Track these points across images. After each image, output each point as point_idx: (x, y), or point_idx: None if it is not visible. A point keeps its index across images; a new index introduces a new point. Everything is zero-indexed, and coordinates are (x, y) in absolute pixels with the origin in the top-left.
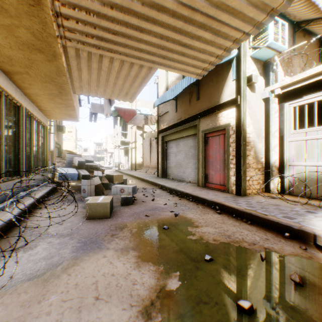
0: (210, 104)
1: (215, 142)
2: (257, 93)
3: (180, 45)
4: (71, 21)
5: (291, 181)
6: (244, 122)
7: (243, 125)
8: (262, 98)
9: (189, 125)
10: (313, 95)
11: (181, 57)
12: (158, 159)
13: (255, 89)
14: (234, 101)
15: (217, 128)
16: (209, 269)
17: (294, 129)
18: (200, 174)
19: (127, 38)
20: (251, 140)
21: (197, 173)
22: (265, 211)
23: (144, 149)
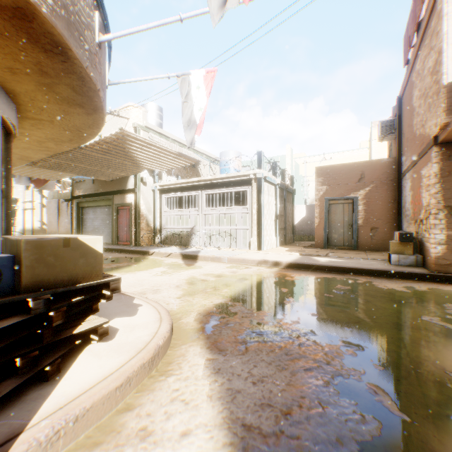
0: (121, 187)
1: (124, 213)
2: (148, 186)
3: (96, 173)
4: (40, 163)
5: (164, 237)
6: (139, 203)
7: (138, 205)
8: (151, 189)
9: (106, 198)
10: (171, 194)
11: (97, 175)
12: (73, 224)
13: (147, 184)
14: (134, 190)
15: (125, 204)
16: (106, 260)
17: (171, 208)
18: (114, 235)
19: (67, 169)
20: (144, 214)
21: (112, 235)
22: (141, 249)
23: (49, 212)
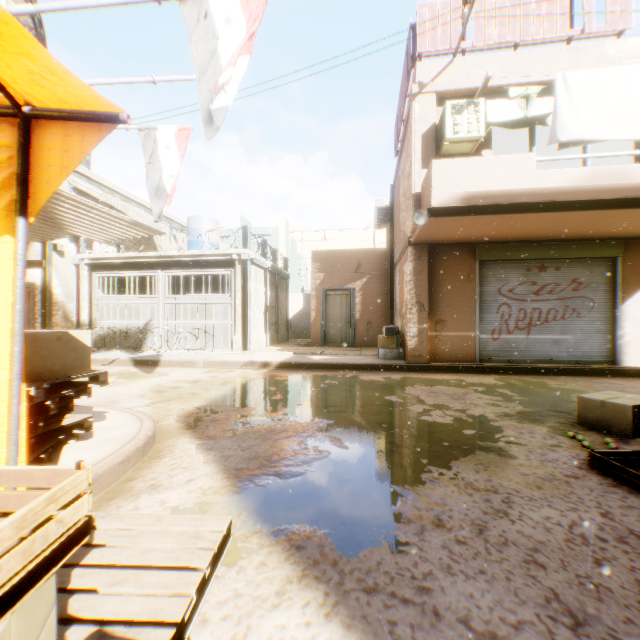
0: None
1: None
2: (68, 258)
3: None
4: None
5: (98, 337)
6: (52, 285)
7: (50, 287)
8: (74, 263)
9: None
10: (111, 272)
11: None
12: None
13: (66, 254)
14: (41, 263)
15: None
16: None
17: (109, 293)
18: None
19: None
20: (61, 301)
21: None
22: None
23: None
